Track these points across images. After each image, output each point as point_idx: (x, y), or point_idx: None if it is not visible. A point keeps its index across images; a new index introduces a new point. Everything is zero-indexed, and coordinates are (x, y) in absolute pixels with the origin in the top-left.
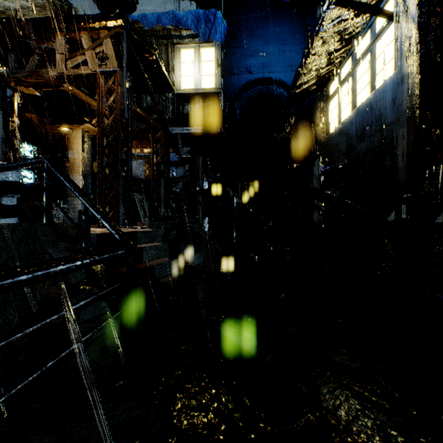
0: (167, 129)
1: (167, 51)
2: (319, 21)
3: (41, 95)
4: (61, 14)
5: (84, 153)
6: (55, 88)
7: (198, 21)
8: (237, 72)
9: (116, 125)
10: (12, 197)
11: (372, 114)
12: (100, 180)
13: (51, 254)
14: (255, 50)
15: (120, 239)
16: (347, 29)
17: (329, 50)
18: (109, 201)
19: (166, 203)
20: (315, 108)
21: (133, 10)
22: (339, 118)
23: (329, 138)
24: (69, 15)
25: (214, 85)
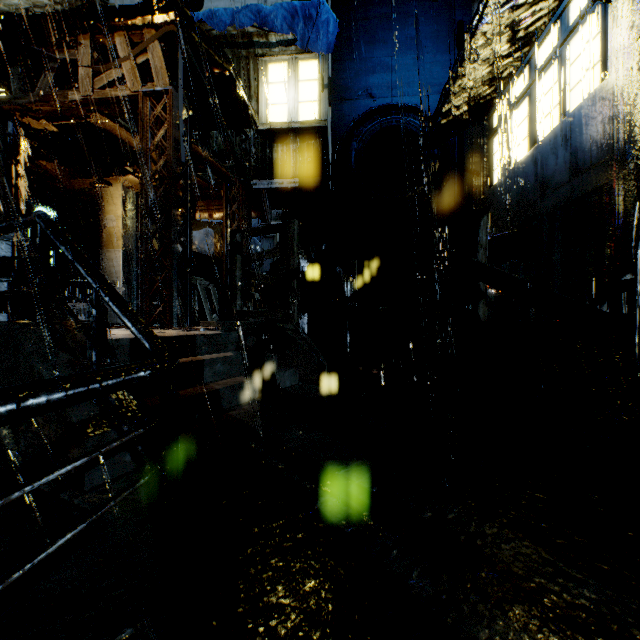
0: (247, 181)
1: (247, 67)
2: (481, 6)
3: (60, 132)
4: (85, 6)
5: (125, 219)
6: (78, 120)
7: (293, 18)
8: (351, 96)
9: (168, 173)
10: (0, 281)
11: (564, 152)
12: (143, 257)
13: (41, 373)
14: (378, 62)
15: (150, 348)
16: (523, 20)
17: (494, 54)
18: (157, 288)
19: (246, 293)
20: (470, 148)
21: (198, 7)
22: (508, 161)
23: (492, 193)
24: (97, 7)
25: (318, 116)
